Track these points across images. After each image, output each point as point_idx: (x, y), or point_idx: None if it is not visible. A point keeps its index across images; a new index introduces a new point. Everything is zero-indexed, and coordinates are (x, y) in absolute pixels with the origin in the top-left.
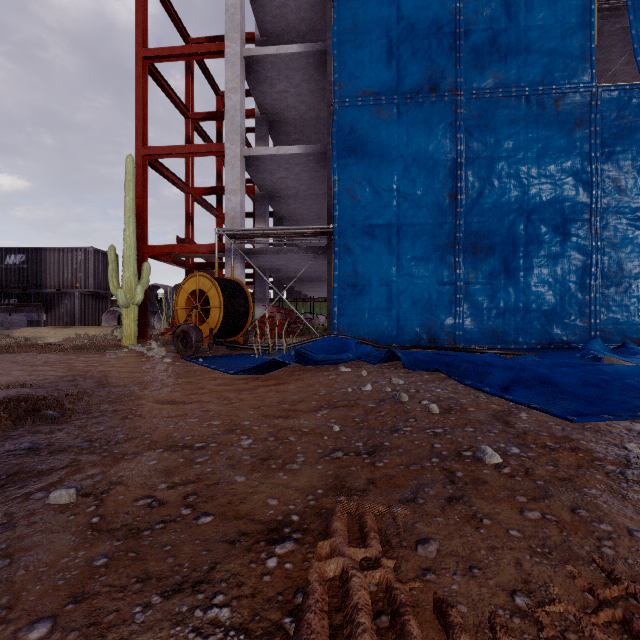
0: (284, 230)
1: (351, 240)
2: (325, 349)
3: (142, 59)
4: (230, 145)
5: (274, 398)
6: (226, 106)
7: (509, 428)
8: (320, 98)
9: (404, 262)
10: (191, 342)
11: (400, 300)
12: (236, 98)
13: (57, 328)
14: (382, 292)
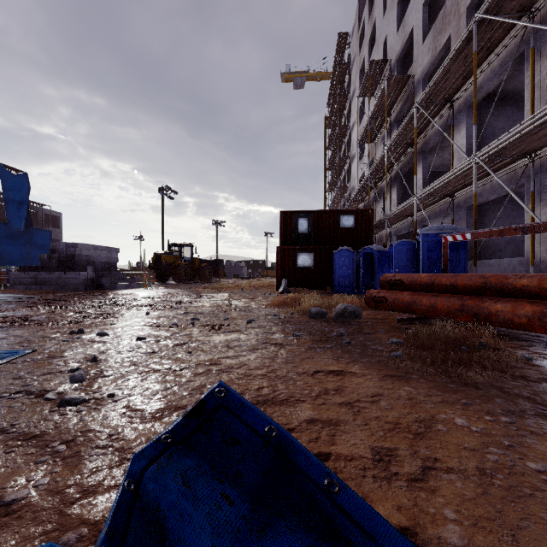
0: None
1: None
2: None
3: None
4: None
5: (228, 378)
6: None
7: (86, 349)
8: None
9: None
10: None
11: None
12: None
13: None
14: None
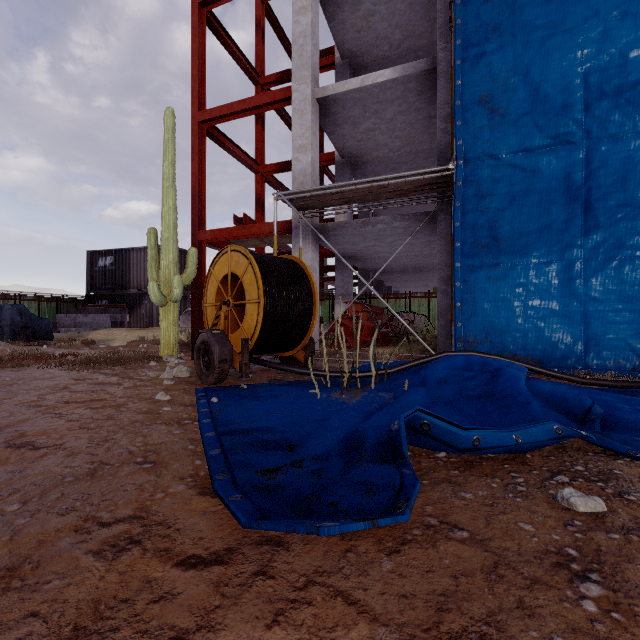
0: (371, 183)
1: (488, 184)
2: (457, 385)
3: (199, 7)
4: (298, 86)
5: None
6: (293, 34)
7: None
8: (422, 13)
9: (601, 213)
10: (213, 361)
11: (591, 286)
12: (306, 20)
13: (131, 330)
14: (552, 272)
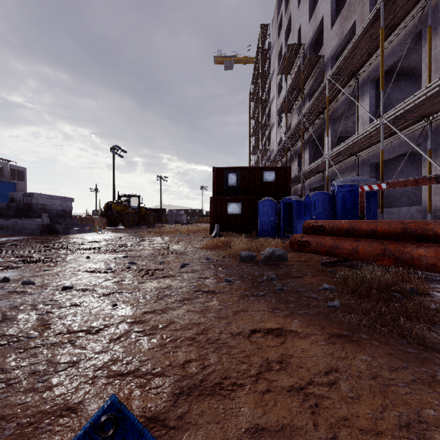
0: None
1: None
2: None
3: None
4: None
5: (149, 345)
6: None
7: None
8: None
9: None
10: None
11: None
12: None
13: None
14: None
